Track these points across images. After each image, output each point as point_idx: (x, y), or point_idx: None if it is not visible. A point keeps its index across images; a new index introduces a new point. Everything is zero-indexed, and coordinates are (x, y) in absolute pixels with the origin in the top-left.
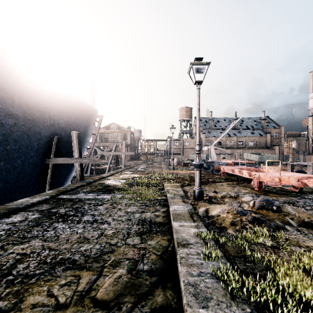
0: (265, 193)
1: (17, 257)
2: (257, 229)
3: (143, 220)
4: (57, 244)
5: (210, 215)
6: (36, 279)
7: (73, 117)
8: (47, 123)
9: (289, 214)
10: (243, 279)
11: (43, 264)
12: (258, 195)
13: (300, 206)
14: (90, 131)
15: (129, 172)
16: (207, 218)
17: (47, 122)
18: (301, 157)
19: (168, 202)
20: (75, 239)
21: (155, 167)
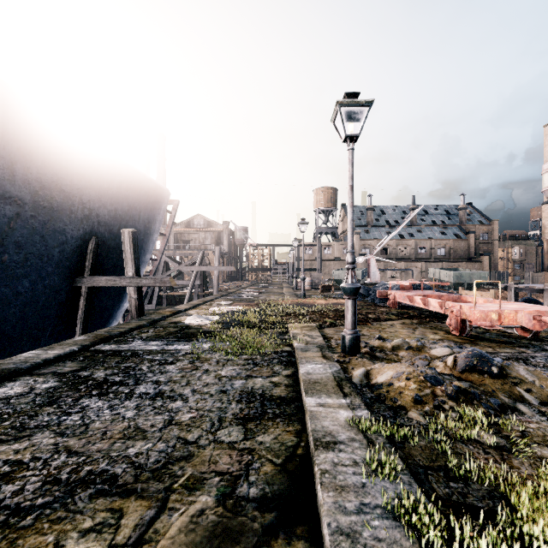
0: (471, 340)
1: (4, 468)
2: (465, 411)
3: (248, 392)
4: (85, 442)
5: (374, 383)
6: (35, 517)
7: (125, 204)
8: (77, 214)
9: (523, 381)
10: (452, 523)
11: (52, 484)
12: (460, 345)
13: (539, 366)
14: (156, 228)
15: (226, 303)
16: (368, 389)
17: (77, 211)
18: (529, 275)
19: (296, 357)
20: (118, 431)
21: (272, 294)
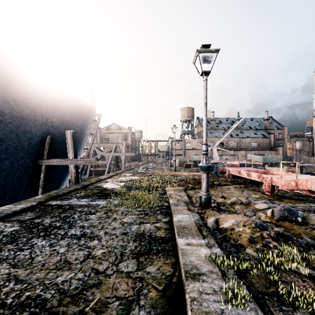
0: (278, 198)
1: None
2: (285, 249)
3: (141, 234)
4: (29, 272)
5: (221, 227)
6: None
7: (68, 115)
8: (38, 121)
9: None
10: None
11: None
12: (272, 201)
13: None
14: (88, 130)
15: (129, 174)
16: (218, 232)
17: (39, 120)
18: (305, 158)
19: (171, 209)
20: (53, 263)
21: (156, 169)
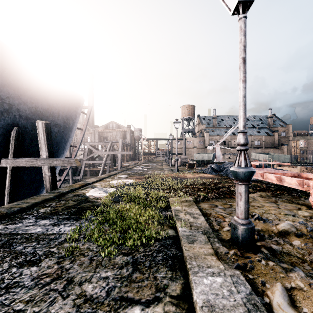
0: None
1: None
2: None
3: None
4: None
5: None
6: None
7: (45, 103)
8: None
9: None
10: None
11: None
12: None
13: None
14: (74, 124)
15: (124, 176)
16: None
17: None
18: (312, 157)
19: (181, 249)
20: None
21: (156, 169)
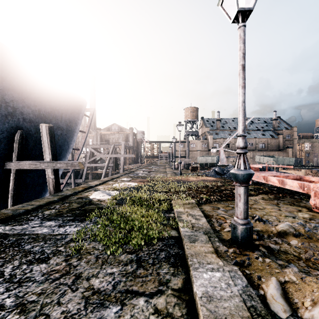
0: None
1: None
2: None
3: None
4: None
5: None
6: None
7: (48, 106)
8: (0, 110)
9: None
10: None
11: None
12: None
13: None
14: (77, 127)
15: (127, 179)
16: None
17: (1, 108)
18: (317, 160)
19: (183, 248)
20: None
21: (159, 172)
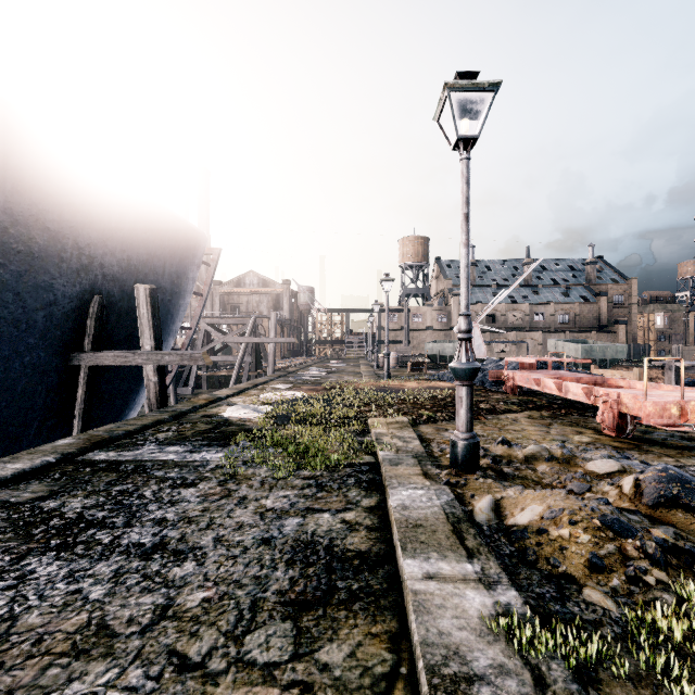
0: (637, 445)
1: None
2: (693, 594)
3: (307, 543)
4: None
5: (511, 524)
6: None
7: (143, 251)
8: (70, 263)
9: None
10: None
11: None
12: (624, 453)
13: None
14: (189, 286)
15: (284, 386)
16: (503, 537)
17: (71, 259)
18: (678, 349)
19: (381, 474)
20: (65, 635)
21: (346, 374)
